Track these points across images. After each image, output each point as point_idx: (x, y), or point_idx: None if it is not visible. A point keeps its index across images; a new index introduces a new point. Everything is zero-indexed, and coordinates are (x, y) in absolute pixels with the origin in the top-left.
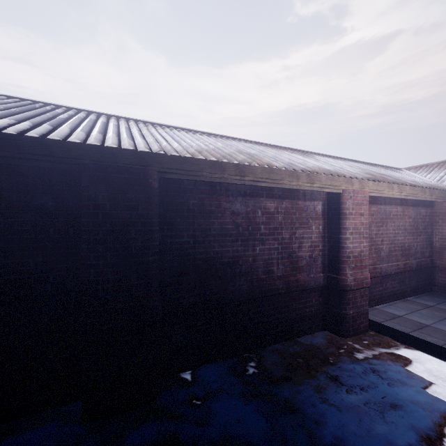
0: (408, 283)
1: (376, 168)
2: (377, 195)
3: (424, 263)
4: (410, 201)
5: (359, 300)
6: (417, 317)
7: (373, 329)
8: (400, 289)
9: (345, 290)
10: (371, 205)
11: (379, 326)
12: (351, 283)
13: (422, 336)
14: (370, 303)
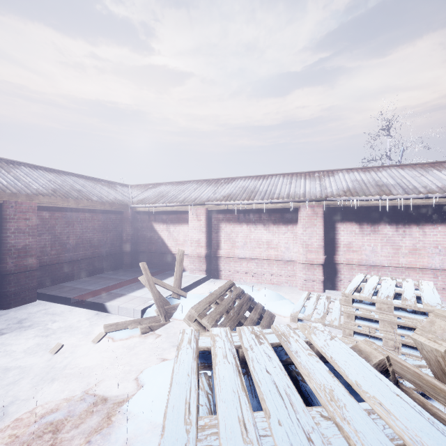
0: (98, 265)
1: (89, 184)
2: (50, 205)
3: (113, 251)
4: (100, 209)
5: (24, 280)
6: (80, 285)
7: (41, 298)
8: (89, 269)
9: (6, 274)
10: (55, 212)
11: (43, 295)
12: (11, 269)
13: (63, 294)
14: (54, 282)
